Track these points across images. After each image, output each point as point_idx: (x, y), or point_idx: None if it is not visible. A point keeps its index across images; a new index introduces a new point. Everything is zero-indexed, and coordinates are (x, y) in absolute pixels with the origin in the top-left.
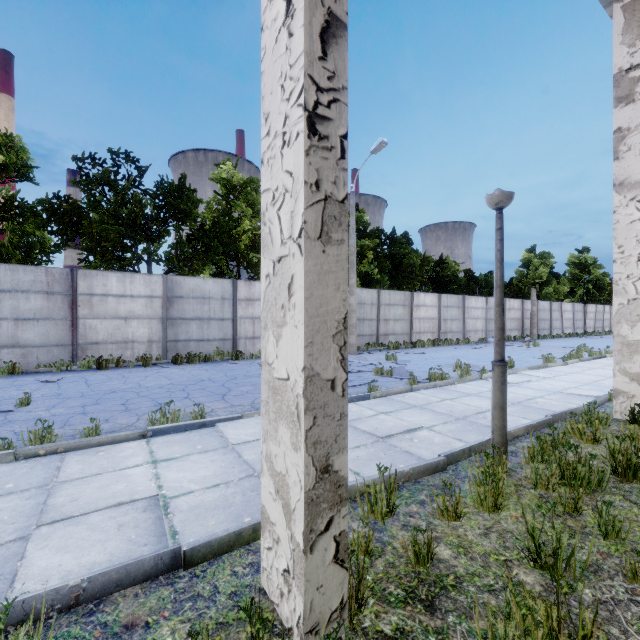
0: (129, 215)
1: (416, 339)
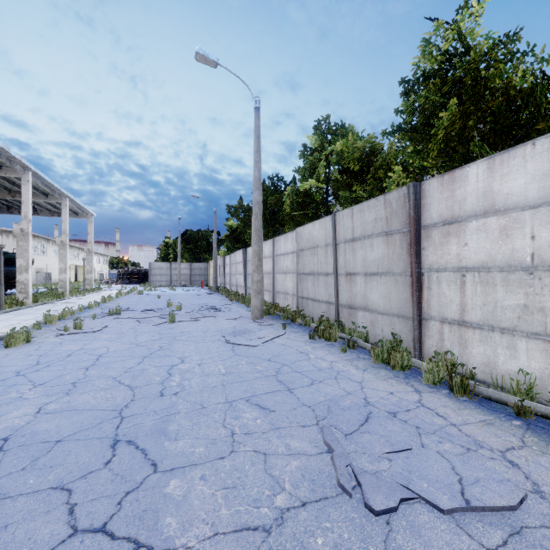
0: None
1: (443, 343)
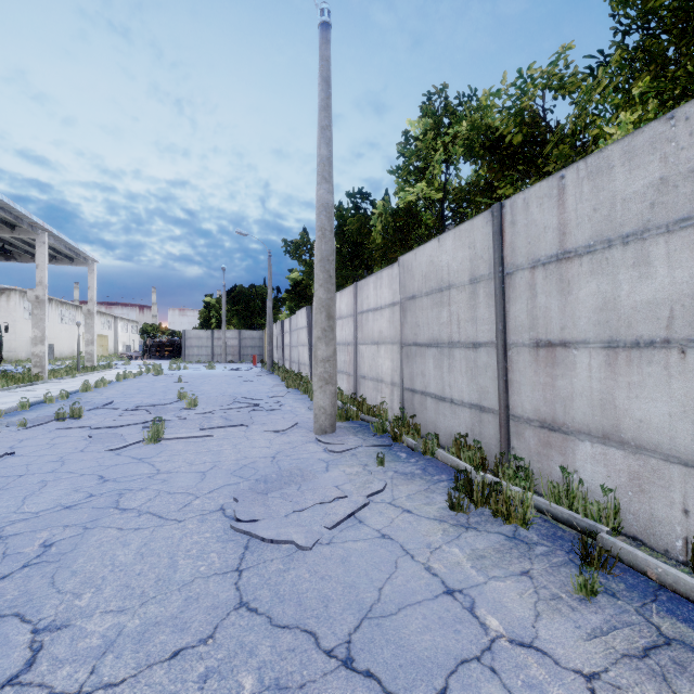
0: None
1: None
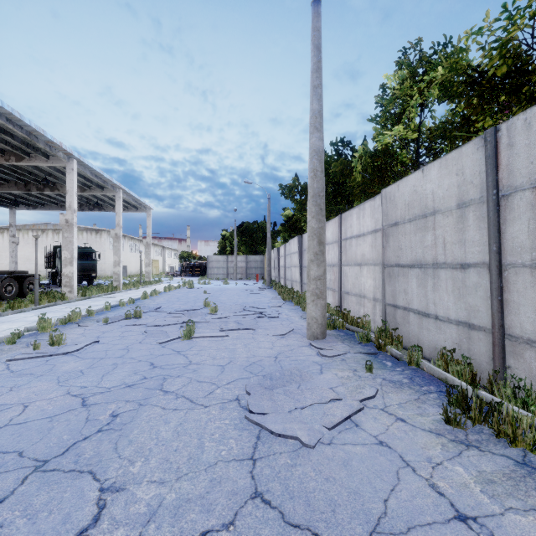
0: None
1: None
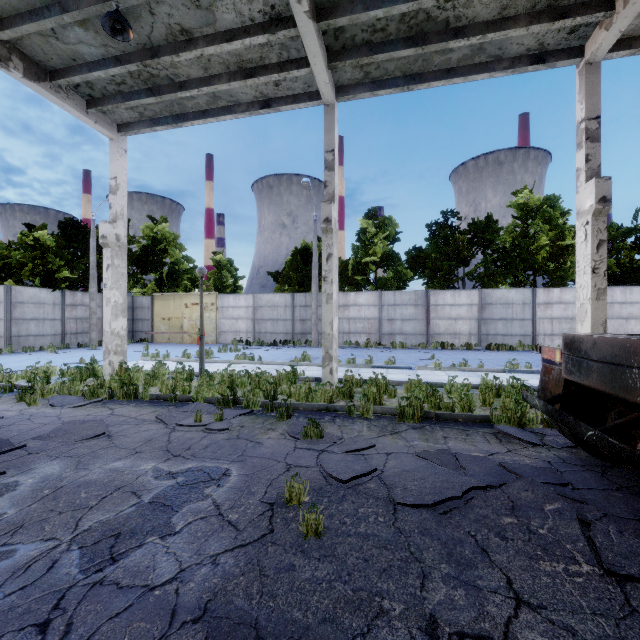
0: (454, 252)
1: None
